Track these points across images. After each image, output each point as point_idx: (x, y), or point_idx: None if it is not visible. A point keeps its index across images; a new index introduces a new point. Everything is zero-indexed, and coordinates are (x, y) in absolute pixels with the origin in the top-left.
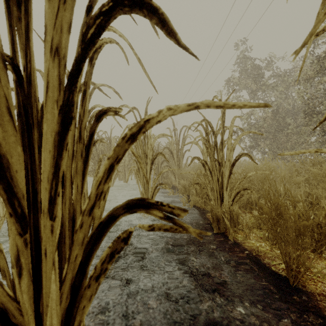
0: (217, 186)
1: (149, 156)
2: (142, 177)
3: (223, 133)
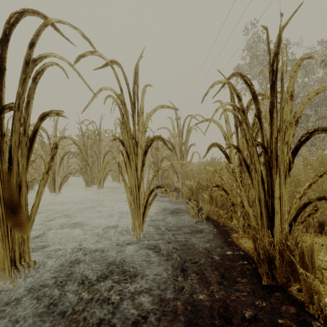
0: (262, 192)
1: (140, 142)
2: (131, 175)
3: (275, 91)
